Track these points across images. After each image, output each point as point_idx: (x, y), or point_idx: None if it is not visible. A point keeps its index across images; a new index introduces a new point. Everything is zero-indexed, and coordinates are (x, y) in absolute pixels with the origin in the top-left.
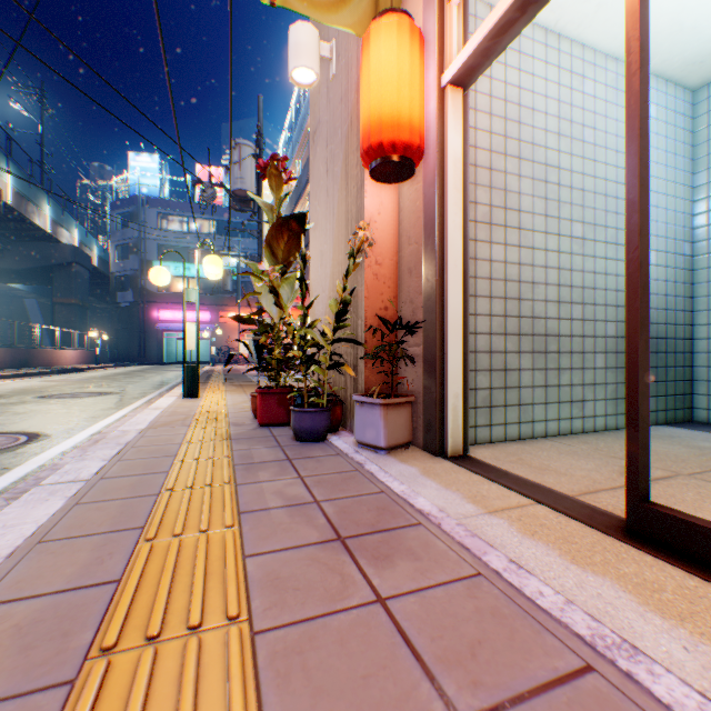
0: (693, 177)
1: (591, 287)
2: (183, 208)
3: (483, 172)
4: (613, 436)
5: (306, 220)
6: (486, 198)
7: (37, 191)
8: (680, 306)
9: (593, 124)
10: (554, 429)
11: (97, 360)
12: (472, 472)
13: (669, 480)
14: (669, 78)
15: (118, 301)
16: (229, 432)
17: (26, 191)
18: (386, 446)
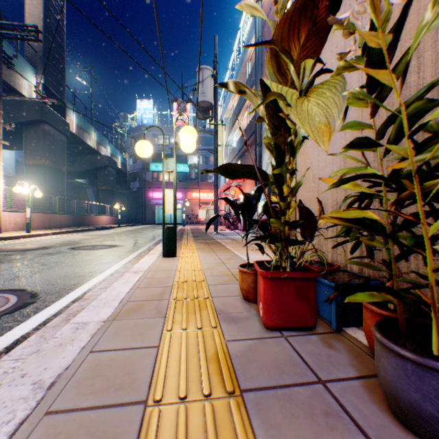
0: None
1: None
2: (166, 130)
3: None
4: None
5: None
6: None
7: (88, 125)
8: None
9: None
10: None
11: (118, 222)
12: None
13: None
14: None
15: (131, 188)
16: (226, 350)
17: (82, 125)
18: None
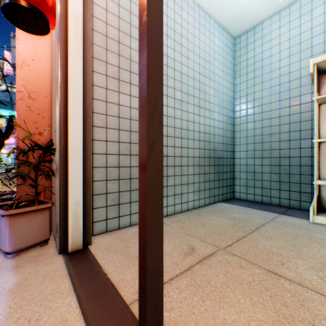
0: (234, 80)
1: (186, 129)
2: None
3: (114, 43)
4: (196, 213)
5: None
6: (115, 61)
7: None
8: (229, 142)
9: (188, 37)
10: (165, 212)
11: None
12: (68, 276)
13: (212, 258)
14: (224, 27)
15: None
16: None
17: None
18: (12, 250)
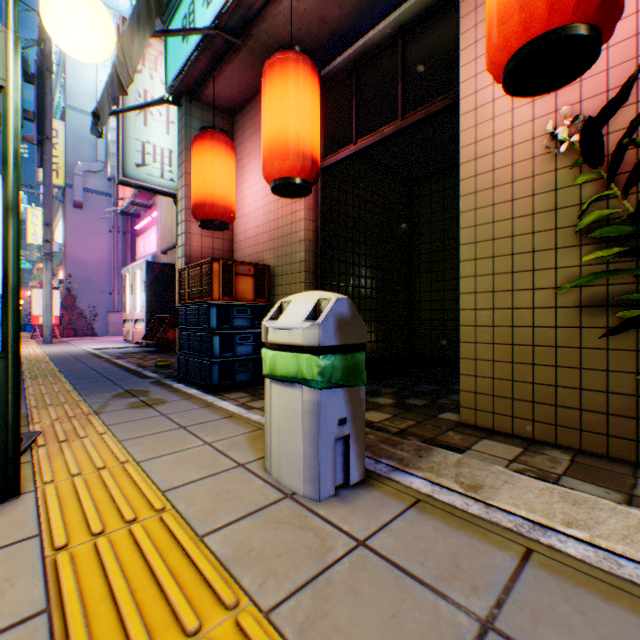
0: None
1: None
2: None
3: None
4: None
5: None
6: None
7: None
8: None
9: None
10: None
11: None
12: None
13: None
14: None
15: None
16: None
17: None
18: None
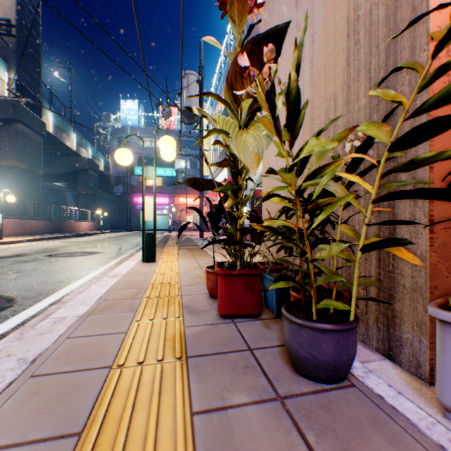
0: None
1: None
2: (152, 132)
3: None
4: None
5: (281, 43)
6: None
7: (67, 125)
8: None
9: None
10: None
11: (100, 228)
12: None
13: None
14: None
15: (114, 192)
16: (182, 333)
17: (61, 125)
18: None
